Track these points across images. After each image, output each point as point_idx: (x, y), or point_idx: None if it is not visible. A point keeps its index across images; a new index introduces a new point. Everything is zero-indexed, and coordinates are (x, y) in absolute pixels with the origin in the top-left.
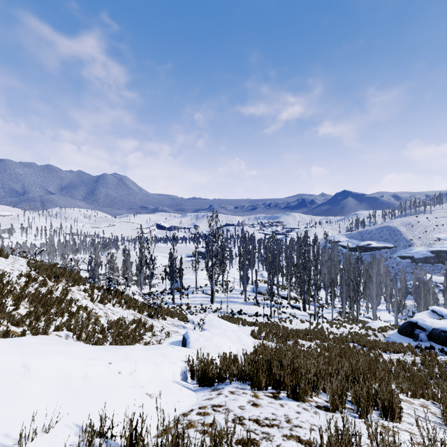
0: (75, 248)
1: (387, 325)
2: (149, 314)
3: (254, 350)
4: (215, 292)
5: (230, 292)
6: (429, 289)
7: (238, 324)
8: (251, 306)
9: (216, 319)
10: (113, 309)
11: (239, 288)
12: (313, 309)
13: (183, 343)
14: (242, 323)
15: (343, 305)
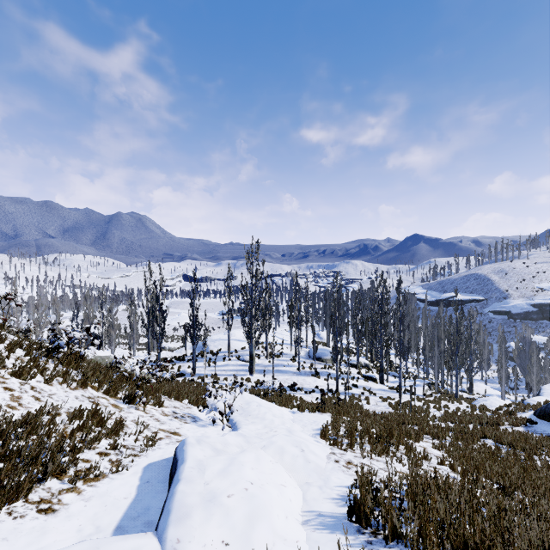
0: (56, 298)
1: (507, 403)
2: (129, 396)
3: (352, 506)
4: (256, 359)
5: (276, 357)
6: (549, 352)
7: (291, 407)
8: (308, 378)
9: (254, 402)
10: (43, 389)
11: (290, 352)
12: (393, 380)
13: (171, 473)
14: (299, 406)
15: (428, 374)
